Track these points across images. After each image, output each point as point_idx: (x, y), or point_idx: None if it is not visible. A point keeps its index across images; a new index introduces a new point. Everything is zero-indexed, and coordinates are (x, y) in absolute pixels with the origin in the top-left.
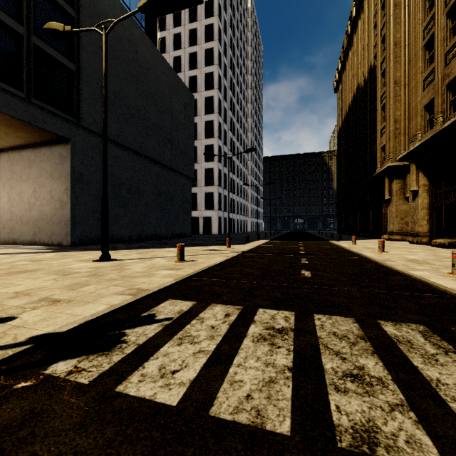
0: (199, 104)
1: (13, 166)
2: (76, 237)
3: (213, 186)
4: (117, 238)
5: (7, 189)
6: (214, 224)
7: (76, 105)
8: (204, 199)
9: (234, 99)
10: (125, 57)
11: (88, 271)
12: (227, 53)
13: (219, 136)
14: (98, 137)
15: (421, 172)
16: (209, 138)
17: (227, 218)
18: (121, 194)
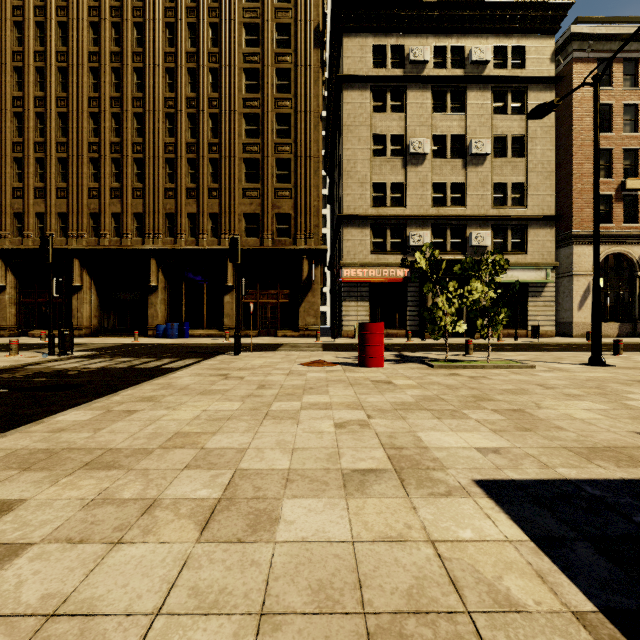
0: None
1: None
2: None
3: None
4: None
5: None
6: None
7: None
8: None
9: None
10: None
11: None
12: None
13: None
14: None
15: None
16: None
17: None
18: None
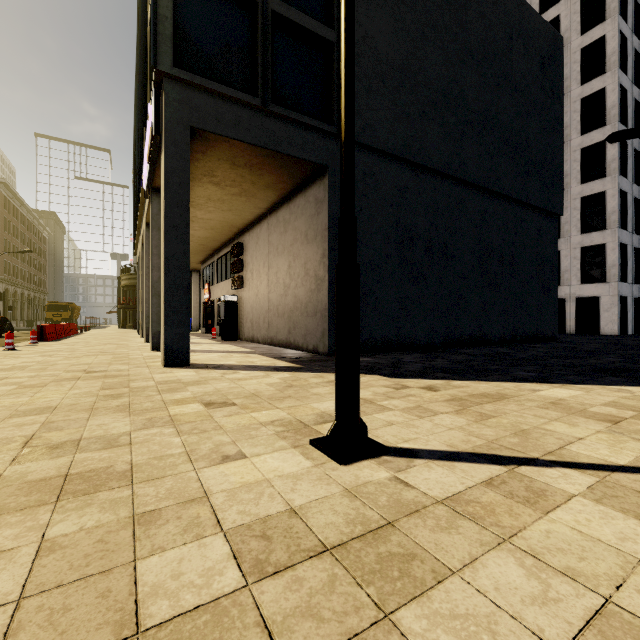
0: (566, 69)
1: (270, 235)
2: None
3: (603, 230)
4: (405, 341)
5: (266, 268)
6: (607, 312)
7: (336, 102)
8: (577, 262)
9: None
10: None
11: (187, 608)
12: None
13: (620, 118)
14: (373, 157)
15: None
16: (593, 130)
17: None
18: (413, 257)
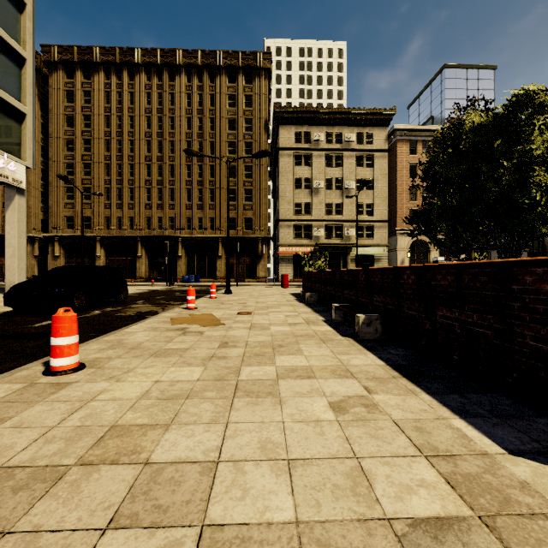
0: None
1: None
2: None
3: None
4: None
5: None
6: None
7: None
8: None
9: None
10: None
11: None
12: None
13: None
14: None
15: (62, 246)
16: None
17: None
18: None
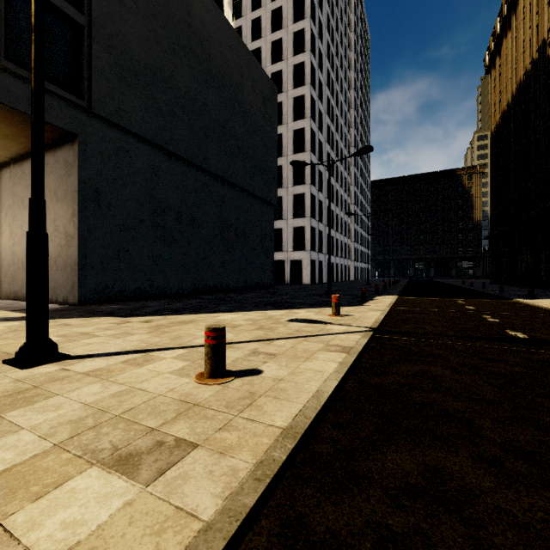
0: (285, 108)
1: (14, 186)
2: (88, 291)
3: (304, 218)
4: (158, 291)
5: (9, 220)
6: (306, 269)
7: (87, 80)
8: (291, 237)
9: (332, 100)
10: (172, 17)
11: None
12: (323, 36)
13: (313, 149)
14: (127, 136)
15: None
16: (299, 153)
17: (323, 262)
18: (165, 224)
